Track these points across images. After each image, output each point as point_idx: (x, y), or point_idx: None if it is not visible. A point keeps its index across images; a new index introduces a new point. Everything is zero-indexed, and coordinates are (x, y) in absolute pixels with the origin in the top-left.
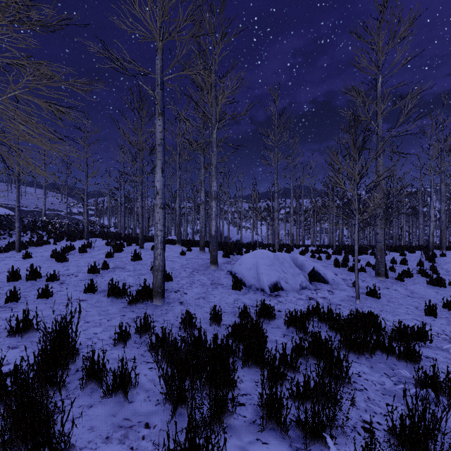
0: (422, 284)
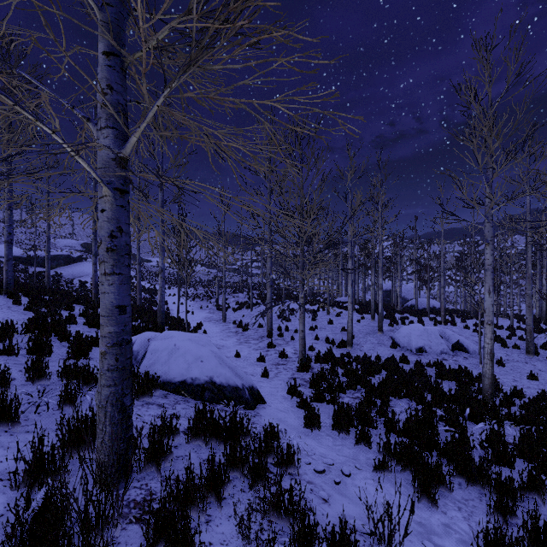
0: None
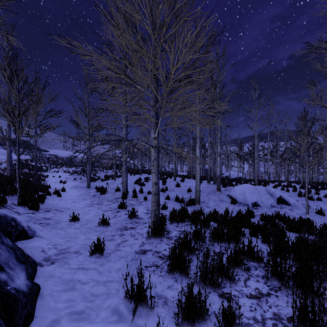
0: None
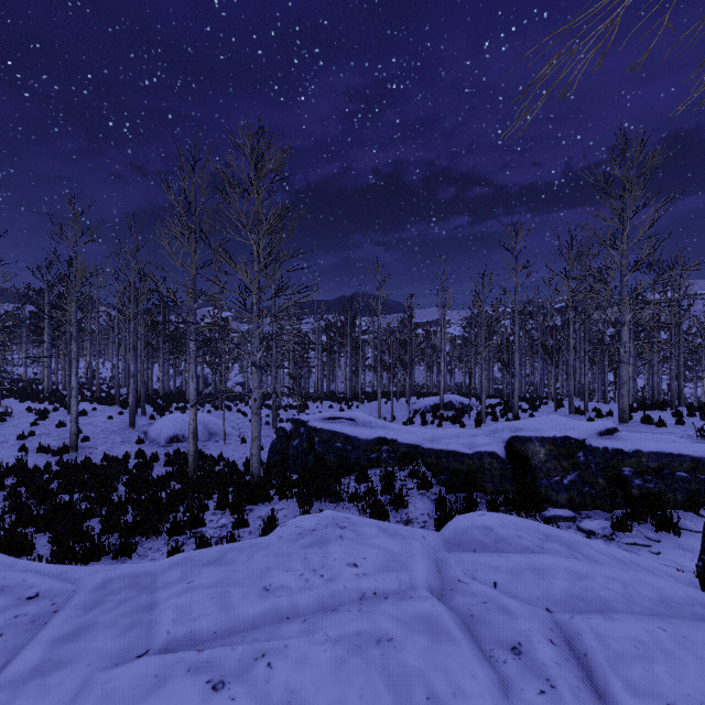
0: None
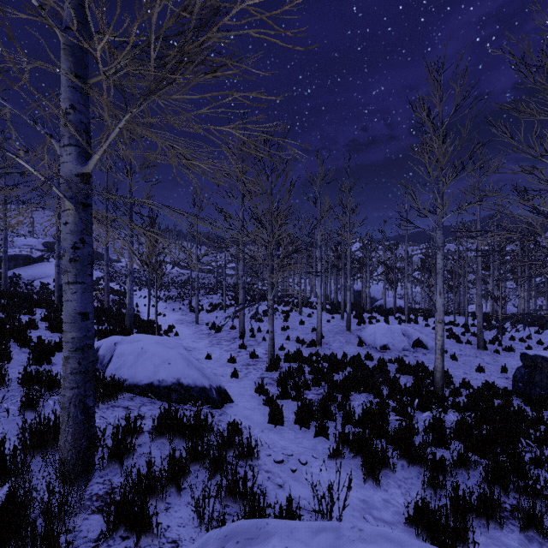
0: (516, 357)
